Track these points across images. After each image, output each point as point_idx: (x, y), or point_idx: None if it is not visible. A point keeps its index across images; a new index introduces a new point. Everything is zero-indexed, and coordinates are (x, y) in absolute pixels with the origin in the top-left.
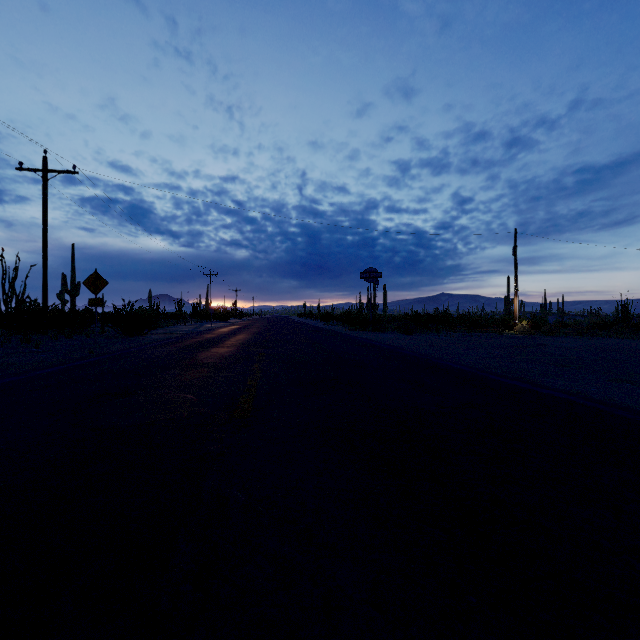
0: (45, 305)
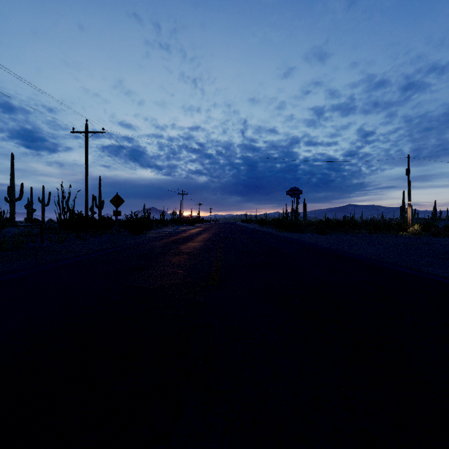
0: (87, 215)
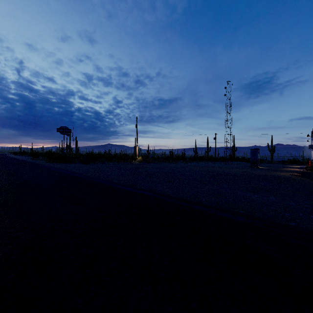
0: None
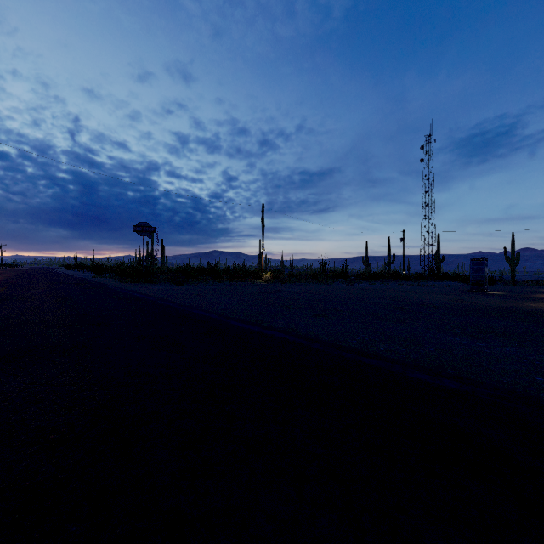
0: None
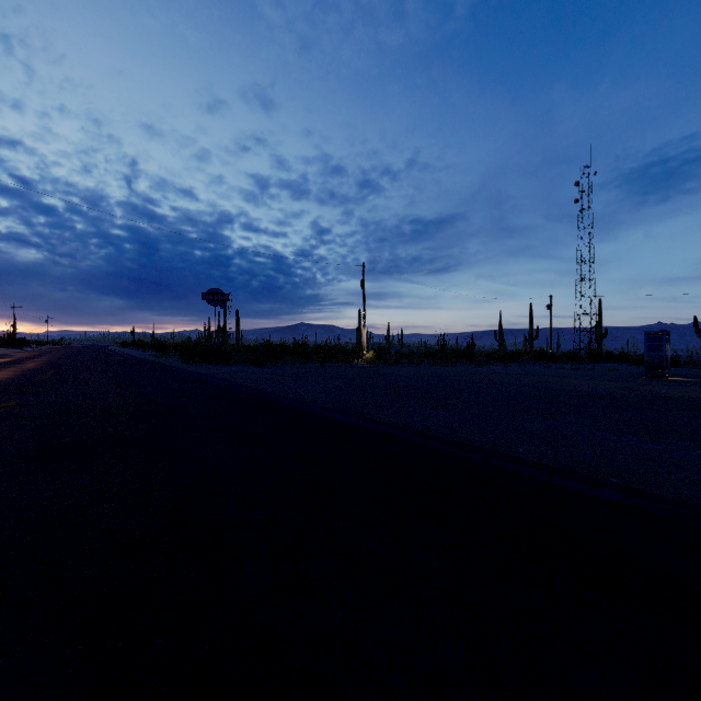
0: None
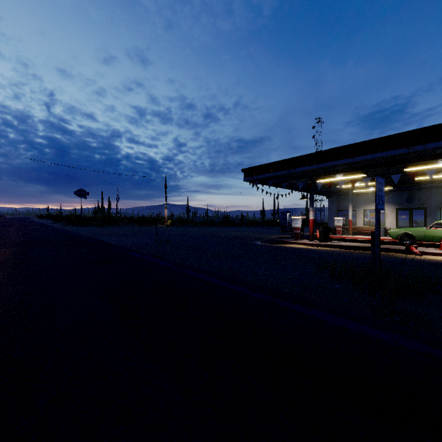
0: None
